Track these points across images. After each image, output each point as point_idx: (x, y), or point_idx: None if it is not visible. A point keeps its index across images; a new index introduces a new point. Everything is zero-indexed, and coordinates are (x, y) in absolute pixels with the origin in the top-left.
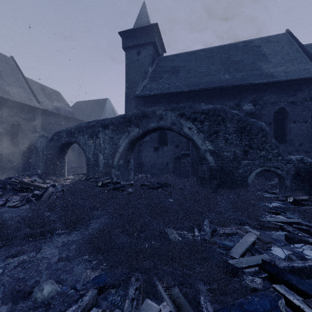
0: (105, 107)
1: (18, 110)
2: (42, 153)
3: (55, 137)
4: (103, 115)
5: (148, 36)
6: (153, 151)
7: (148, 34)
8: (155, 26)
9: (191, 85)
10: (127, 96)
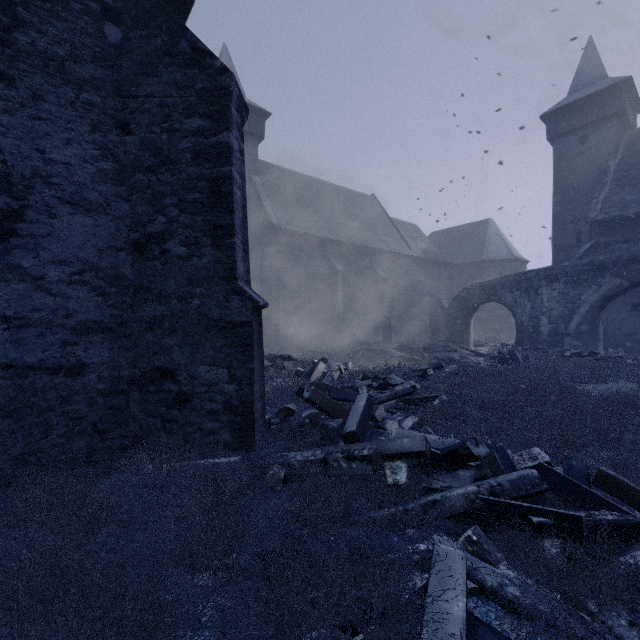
0: (487, 236)
1: (395, 263)
2: (430, 316)
3: (463, 295)
4: (485, 251)
5: (608, 105)
6: (629, 311)
7: (606, 102)
8: (625, 82)
9: None
10: (558, 219)
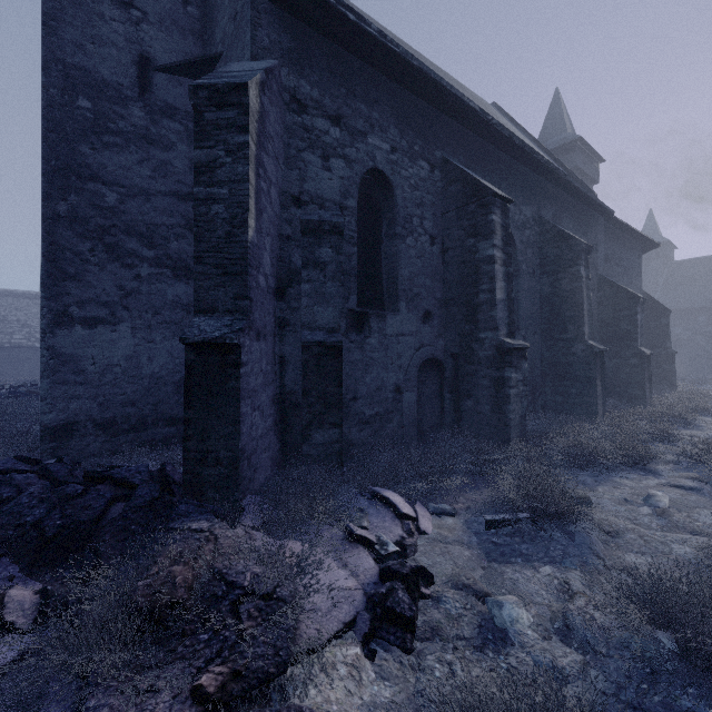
0: None
1: None
2: None
3: None
4: None
5: (659, 251)
6: None
7: (658, 249)
8: (667, 242)
9: (708, 300)
10: None
